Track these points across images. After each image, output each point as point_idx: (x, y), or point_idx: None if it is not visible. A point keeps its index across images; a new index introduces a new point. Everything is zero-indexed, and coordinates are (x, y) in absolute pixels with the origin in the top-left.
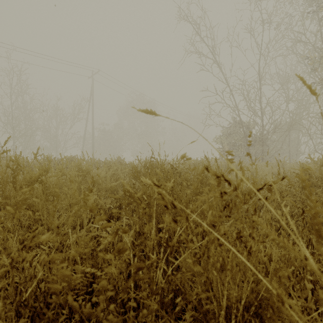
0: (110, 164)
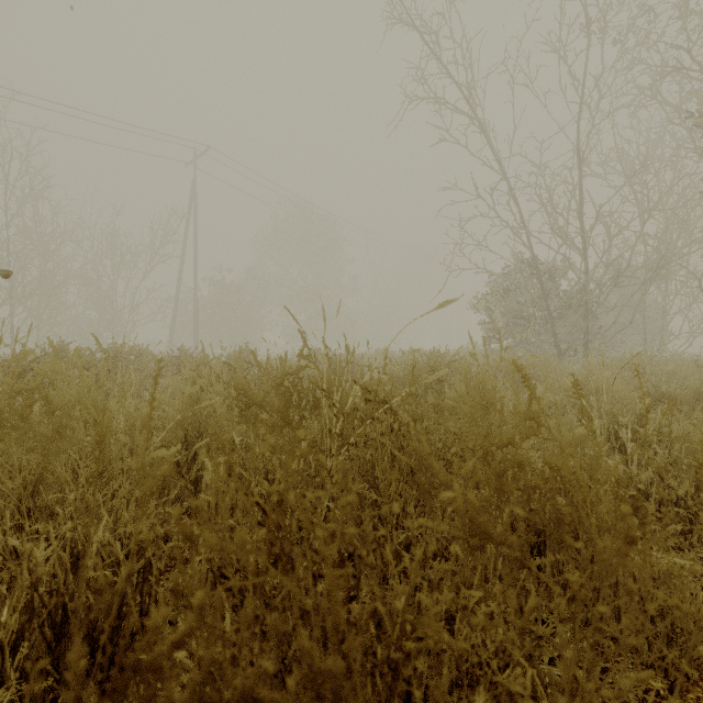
0: (197, 370)
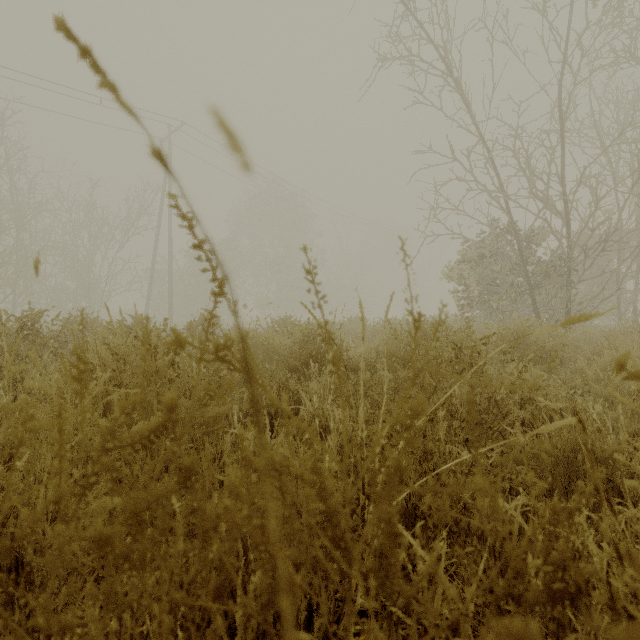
0: None
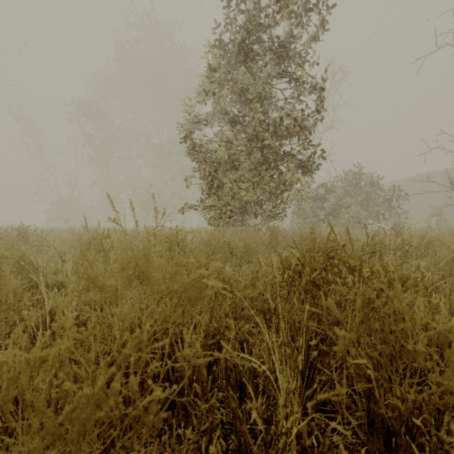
0: None
